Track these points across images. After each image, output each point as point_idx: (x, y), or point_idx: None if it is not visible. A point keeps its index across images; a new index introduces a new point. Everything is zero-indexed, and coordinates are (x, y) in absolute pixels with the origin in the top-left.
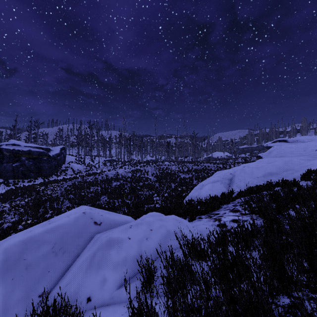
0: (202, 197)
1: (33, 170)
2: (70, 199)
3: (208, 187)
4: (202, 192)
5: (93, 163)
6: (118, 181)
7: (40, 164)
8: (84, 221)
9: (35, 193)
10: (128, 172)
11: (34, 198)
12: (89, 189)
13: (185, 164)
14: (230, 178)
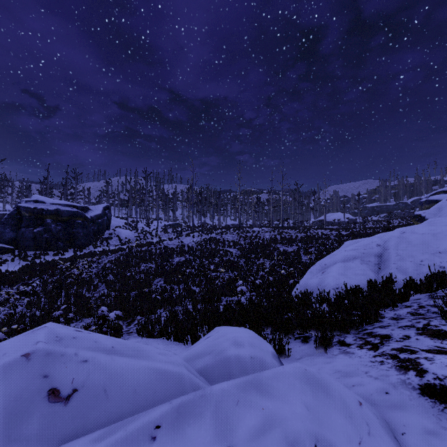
0: (329, 289)
1: (63, 237)
2: (107, 282)
3: (337, 270)
4: (328, 278)
5: (149, 229)
6: (182, 255)
7: (72, 230)
8: (16, 390)
9: (59, 273)
10: (197, 242)
11: (57, 279)
12: (139, 267)
13: (285, 231)
14: (377, 252)
